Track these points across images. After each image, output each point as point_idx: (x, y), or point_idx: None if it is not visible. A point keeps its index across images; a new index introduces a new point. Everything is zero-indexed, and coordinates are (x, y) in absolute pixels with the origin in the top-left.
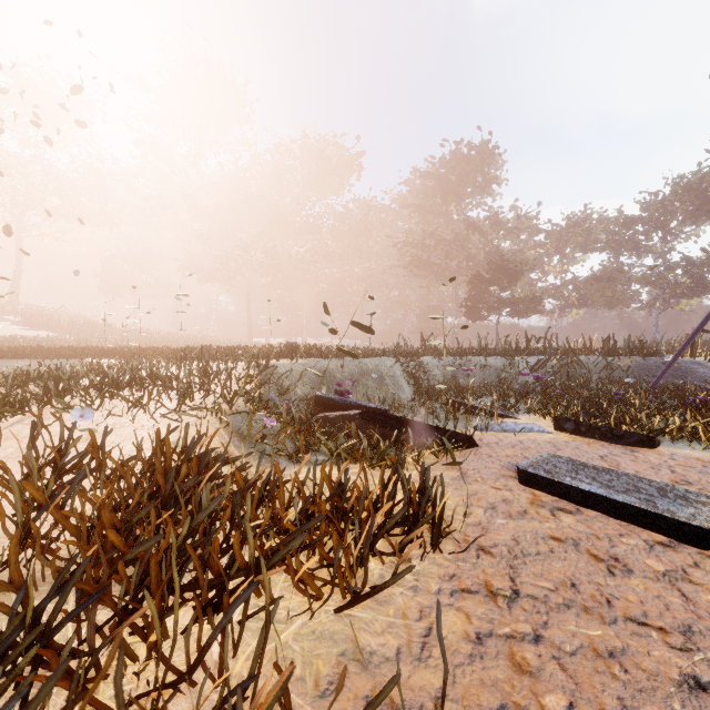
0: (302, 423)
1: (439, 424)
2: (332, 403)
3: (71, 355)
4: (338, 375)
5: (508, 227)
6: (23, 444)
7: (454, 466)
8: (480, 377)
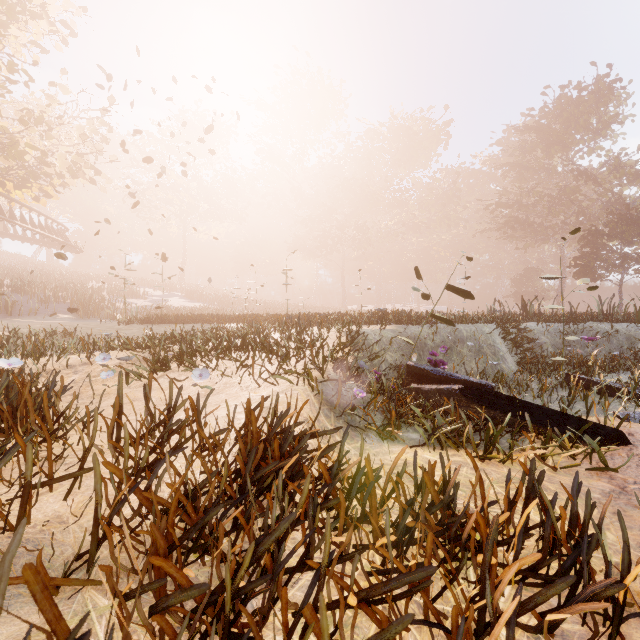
0: (393, 393)
1: (569, 410)
2: (425, 374)
3: (210, 321)
4: (429, 342)
5: (635, 171)
6: (162, 395)
7: (600, 472)
8: (605, 347)
